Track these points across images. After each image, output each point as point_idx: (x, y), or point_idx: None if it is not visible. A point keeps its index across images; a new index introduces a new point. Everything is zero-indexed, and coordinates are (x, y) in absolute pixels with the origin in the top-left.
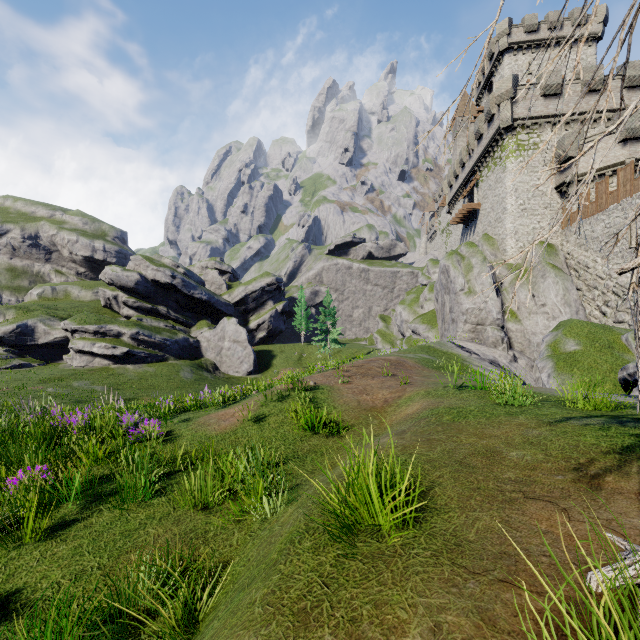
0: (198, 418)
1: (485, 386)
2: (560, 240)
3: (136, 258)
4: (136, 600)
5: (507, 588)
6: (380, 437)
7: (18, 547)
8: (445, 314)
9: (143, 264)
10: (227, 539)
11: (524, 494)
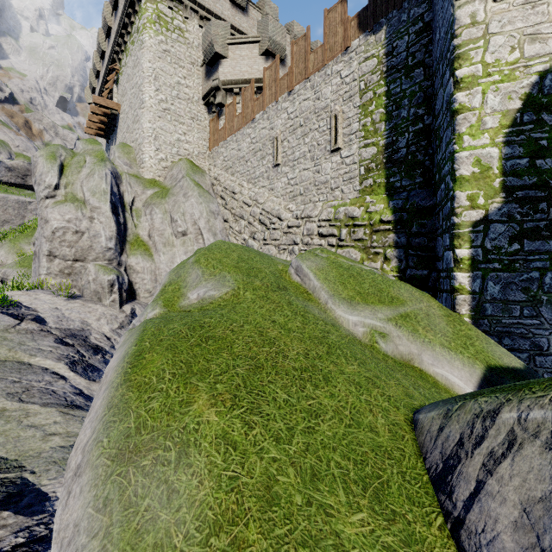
0: None
1: None
2: (208, 164)
3: None
4: None
5: None
6: None
7: None
8: None
9: None
10: None
11: None
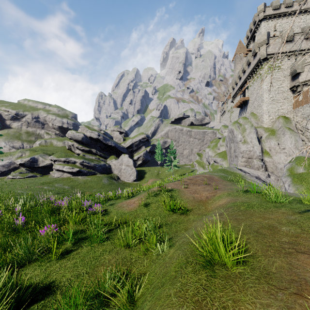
0: (117, 203)
1: (258, 191)
2: (292, 115)
3: (82, 126)
4: (105, 289)
5: (299, 297)
6: (208, 216)
7: (49, 261)
8: (231, 153)
9: (85, 129)
10: (141, 263)
11: (295, 250)
